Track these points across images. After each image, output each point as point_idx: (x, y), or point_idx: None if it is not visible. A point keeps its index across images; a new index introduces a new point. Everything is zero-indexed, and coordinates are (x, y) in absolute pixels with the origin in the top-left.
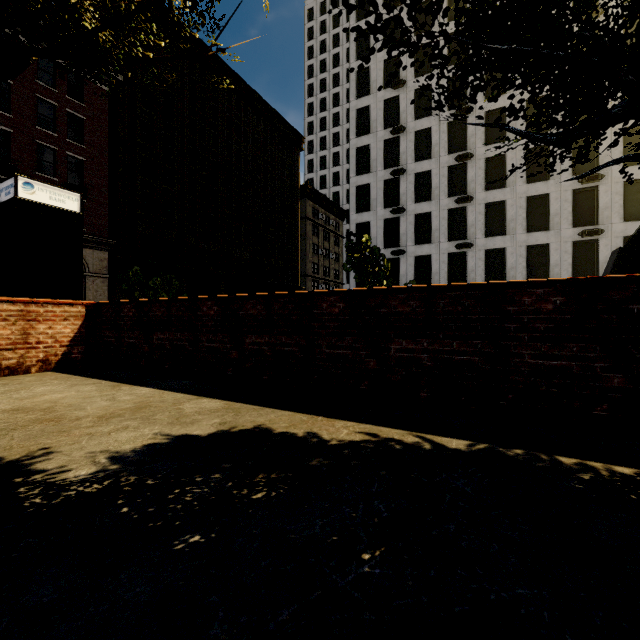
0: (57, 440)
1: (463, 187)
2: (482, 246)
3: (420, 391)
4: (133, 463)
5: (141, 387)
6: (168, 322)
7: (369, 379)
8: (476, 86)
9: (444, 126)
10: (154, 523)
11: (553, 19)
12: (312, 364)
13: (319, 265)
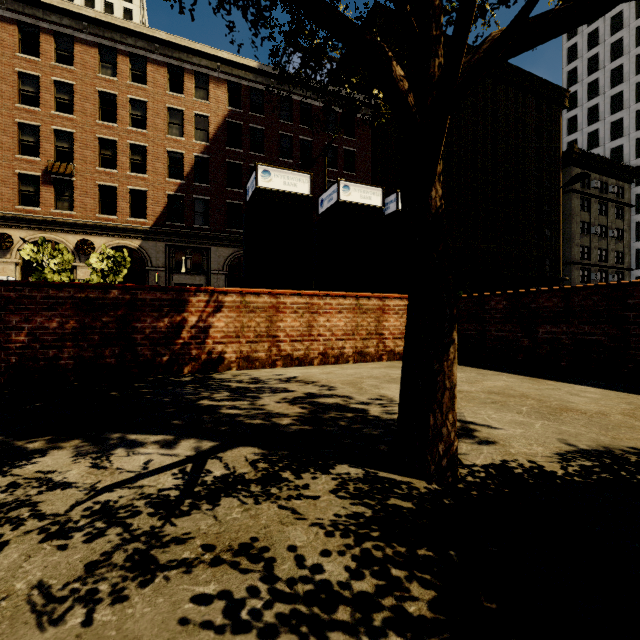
0: None
1: None
2: None
3: None
4: None
5: (571, 384)
6: (565, 313)
7: None
8: None
9: None
10: None
11: None
12: None
13: (590, 248)
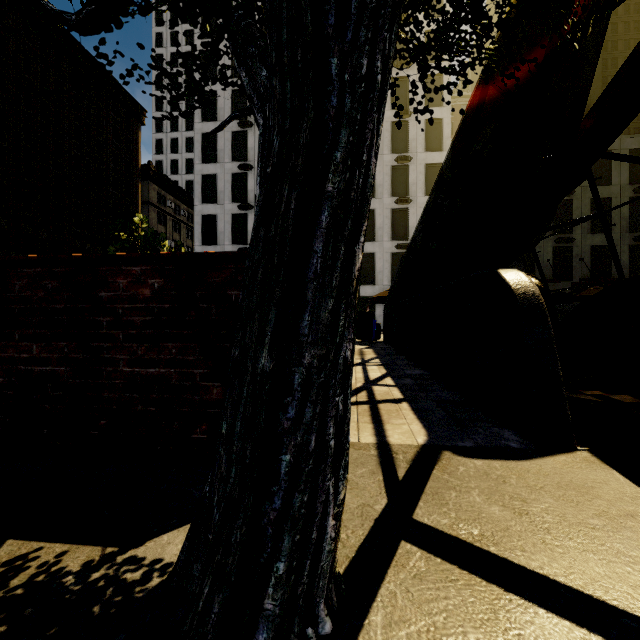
0: None
1: None
2: None
3: None
4: None
5: None
6: None
7: None
8: None
9: None
10: None
11: None
12: None
13: None
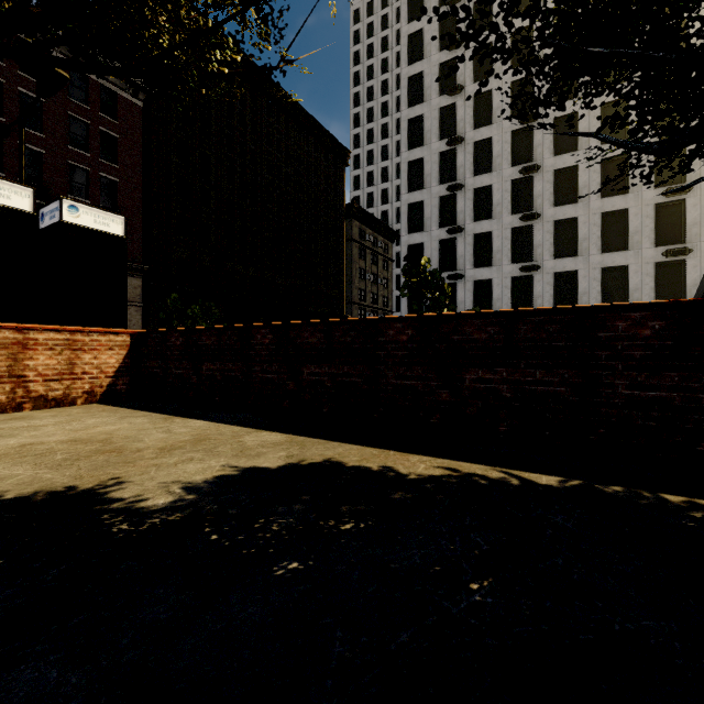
0: (125, 470)
1: (528, 203)
2: (550, 269)
3: (498, 425)
4: (209, 493)
5: (194, 420)
6: (219, 351)
7: (441, 412)
8: (565, 92)
9: (507, 135)
10: (248, 550)
11: (668, 20)
12: (377, 396)
13: (366, 291)
